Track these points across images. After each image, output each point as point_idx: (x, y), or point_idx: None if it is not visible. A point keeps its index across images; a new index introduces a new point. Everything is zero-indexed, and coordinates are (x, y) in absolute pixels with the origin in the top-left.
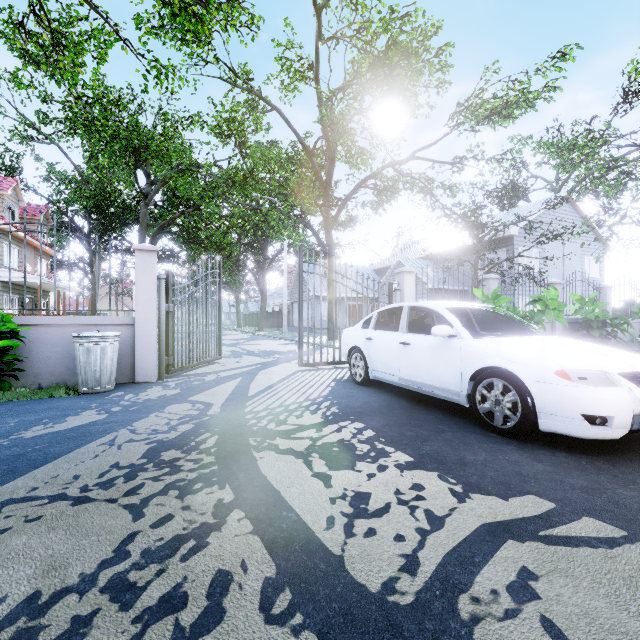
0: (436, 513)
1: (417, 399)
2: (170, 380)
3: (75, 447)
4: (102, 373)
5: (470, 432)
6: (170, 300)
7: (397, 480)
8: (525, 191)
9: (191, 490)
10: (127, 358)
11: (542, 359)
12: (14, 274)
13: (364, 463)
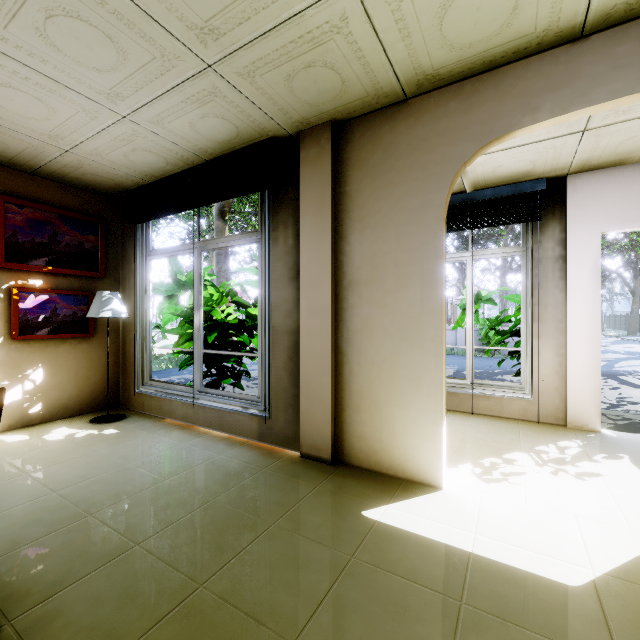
0: None
1: None
2: None
3: None
4: None
5: None
6: None
7: None
8: None
9: None
10: None
11: None
12: None
13: None
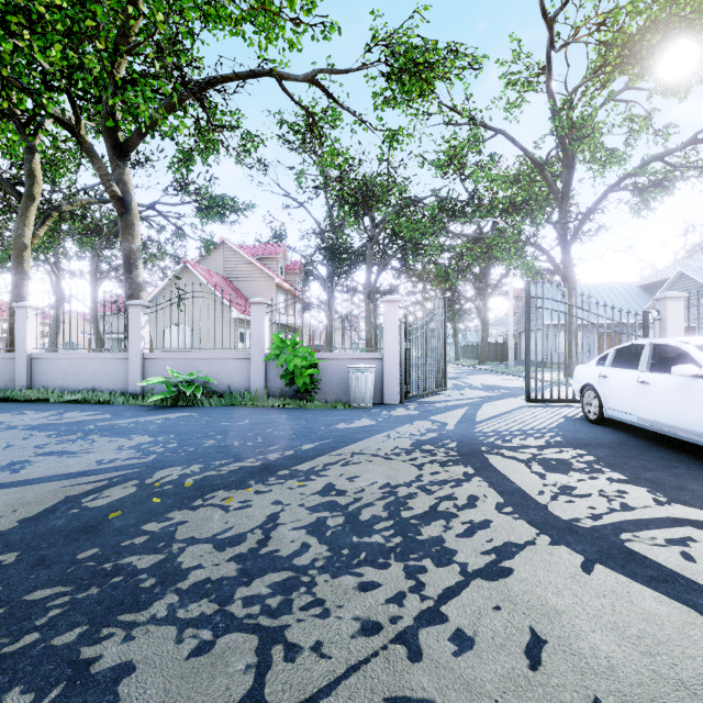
0: (630, 505)
1: (661, 442)
2: (408, 404)
3: (369, 436)
4: (365, 394)
5: None
6: (407, 339)
7: (604, 486)
8: None
9: (446, 465)
10: (378, 385)
11: None
12: (284, 318)
13: (577, 473)
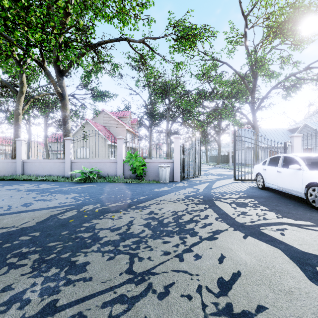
0: (267, 218)
1: (287, 196)
2: (184, 181)
3: (167, 194)
4: (166, 177)
5: (302, 207)
6: (184, 154)
7: (258, 212)
8: None
9: (198, 204)
10: (171, 173)
11: None
12: (130, 144)
13: (249, 207)
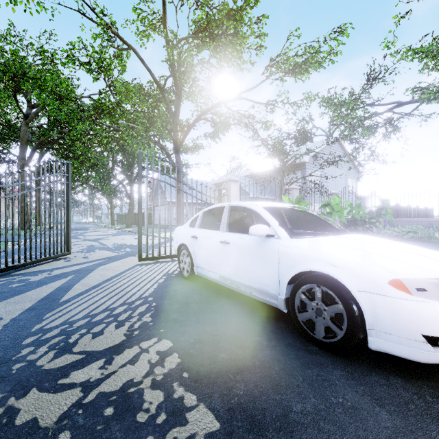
0: None
1: (237, 295)
2: None
3: None
4: None
5: (290, 346)
6: None
7: None
8: (311, 136)
9: None
10: None
11: (370, 264)
12: None
13: None
